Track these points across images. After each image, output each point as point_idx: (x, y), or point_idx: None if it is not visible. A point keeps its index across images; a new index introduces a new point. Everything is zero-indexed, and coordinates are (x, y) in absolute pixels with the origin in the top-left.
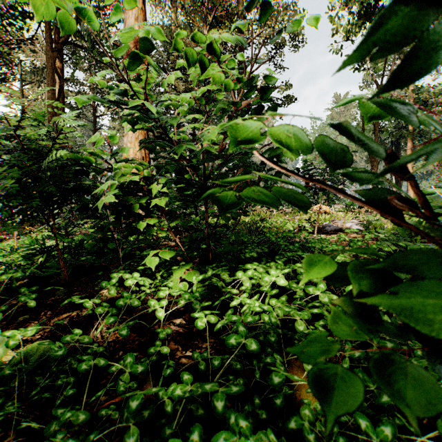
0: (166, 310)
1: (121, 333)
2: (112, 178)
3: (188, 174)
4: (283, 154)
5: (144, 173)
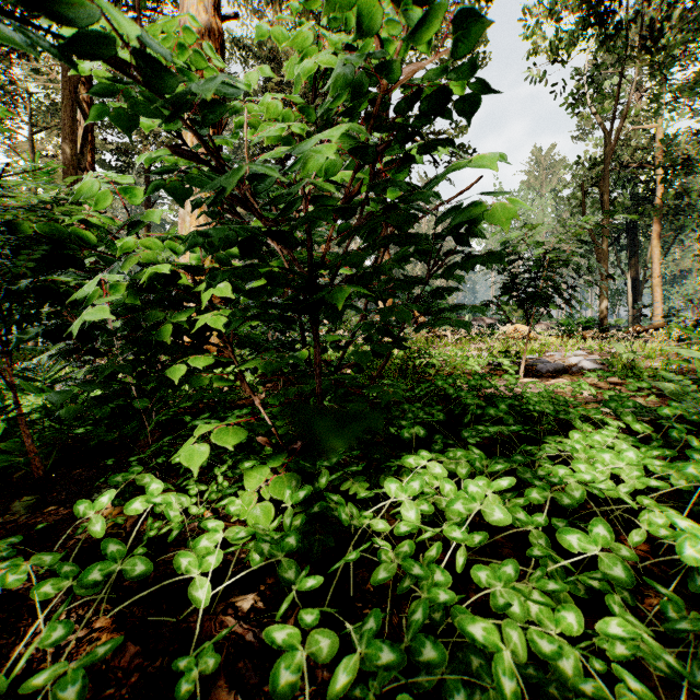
0: (225, 563)
1: (59, 698)
2: (121, 270)
3: (280, 260)
4: (485, 215)
5: (192, 261)
